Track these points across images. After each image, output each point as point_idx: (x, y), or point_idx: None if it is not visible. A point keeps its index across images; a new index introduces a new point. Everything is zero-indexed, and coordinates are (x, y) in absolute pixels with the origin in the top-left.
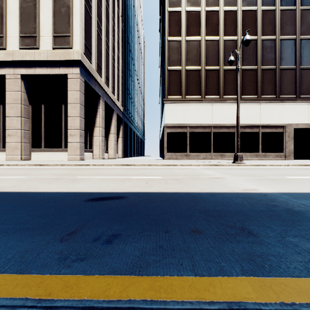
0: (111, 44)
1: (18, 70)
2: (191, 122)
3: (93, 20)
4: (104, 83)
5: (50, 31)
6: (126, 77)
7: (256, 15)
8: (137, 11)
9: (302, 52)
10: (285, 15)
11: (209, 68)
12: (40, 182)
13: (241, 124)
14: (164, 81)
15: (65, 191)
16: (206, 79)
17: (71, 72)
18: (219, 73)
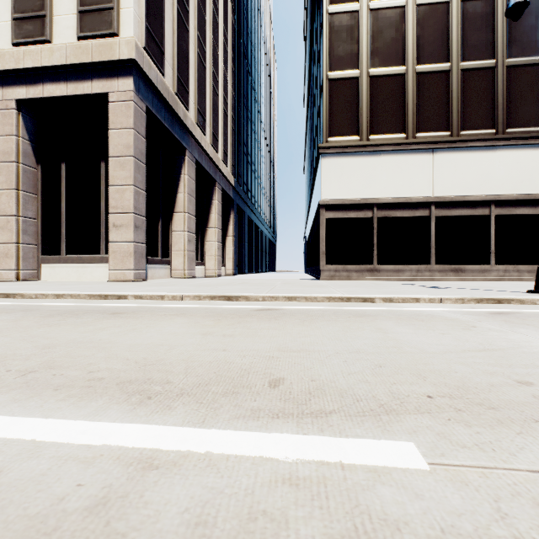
0: (209, 49)
1: (11, 92)
2: (383, 194)
3: None
4: (193, 122)
5: (73, 2)
6: (242, 121)
7: None
8: (262, 4)
9: None
10: None
11: (425, 69)
12: None
13: (507, 196)
14: (320, 108)
15: None
16: (417, 95)
17: (117, 88)
18: (449, 79)
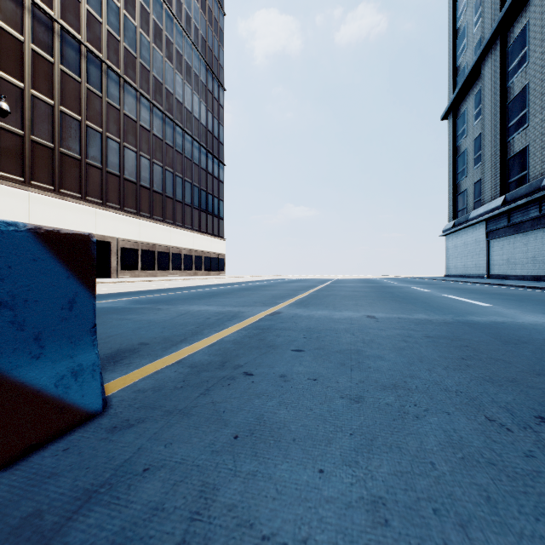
0: None
1: None
2: None
3: None
4: None
5: None
6: None
7: (24, 50)
8: None
9: (89, 143)
10: (67, 81)
11: None
12: None
13: None
14: None
15: None
16: None
17: None
18: None
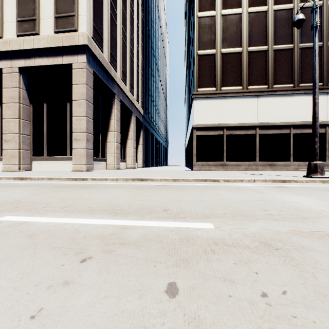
0: (128, 35)
1: (16, 63)
2: (229, 121)
3: (105, 0)
4: (119, 79)
5: (52, 11)
6: (147, 76)
7: None
8: (160, 4)
9: None
10: None
11: (253, 49)
12: None
13: (300, 123)
14: (193, 71)
15: None
16: (249, 64)
17: (77, 61)
18: (267, 55)
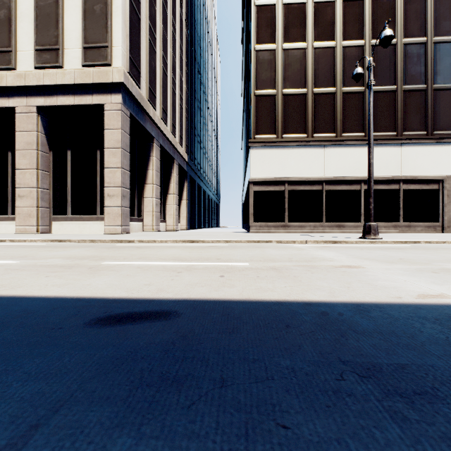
0: (170, 61)
1: (33, 101)
2: (291, 174)
3: (142, 24)
4: (159, 118)
5: (79, 40)
6: (193, 110)
7: (395, 5)
8: (209, 14)
9: None
10: (441, 3)
11: (319, 91)
12: (34, 273)
13: None
14: (250, 112)
15: (64, 294)
16: (314, 108)
17: (110, 101)
18: (335, 99)
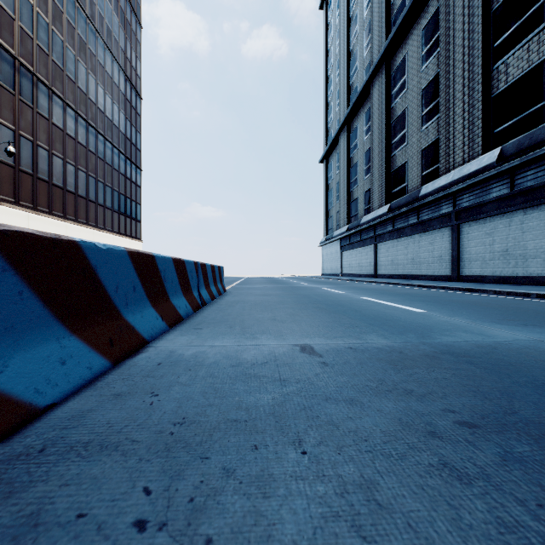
0: None
1: None
2: None
3: None
4: None
5: None
6: None
7: None
8: None
9: (22, 151)
10: (3, 93)
11: None
12: None
13: None
14: None
15: None
16: None
17: None
18: None
